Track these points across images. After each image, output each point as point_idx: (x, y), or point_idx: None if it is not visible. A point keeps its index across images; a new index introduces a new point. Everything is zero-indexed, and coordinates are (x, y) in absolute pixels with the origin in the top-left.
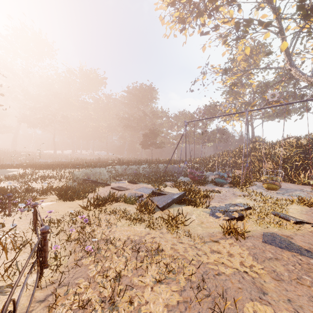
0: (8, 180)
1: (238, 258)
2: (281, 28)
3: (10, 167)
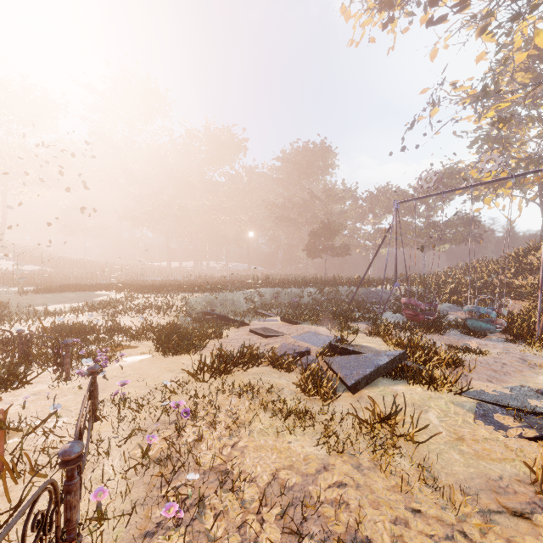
0: (90, 311)
1: None
2: None
3: (99, 289)
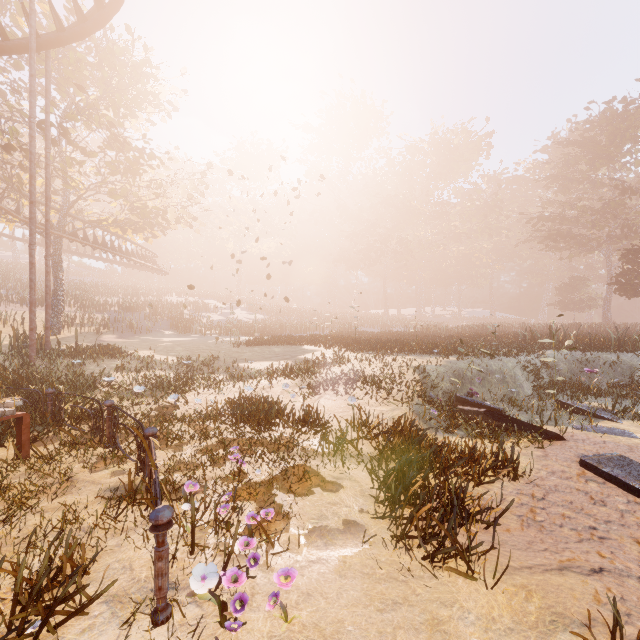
0: (287, 377)
1: None
2: None
3: (307, 343)
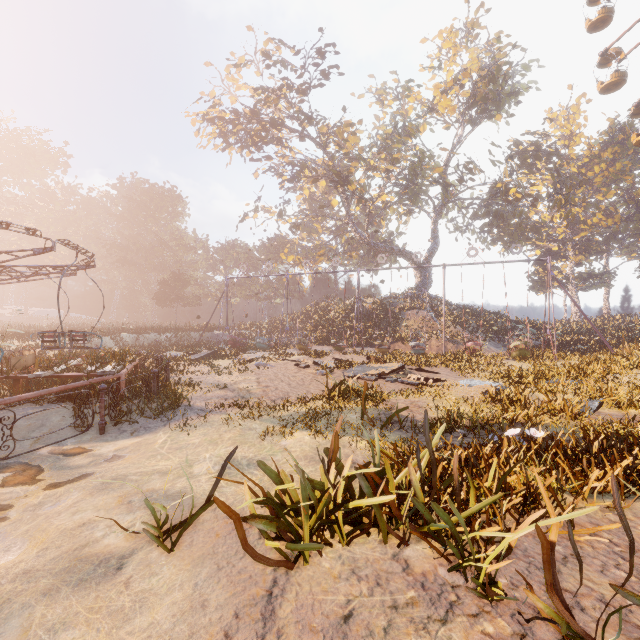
0: None
1: None
2: None
3: None
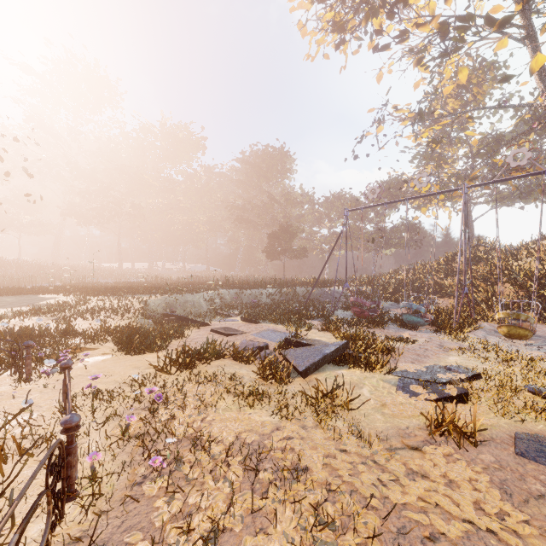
0: (38, 315)
1: (469, 492)
2: (530, 29)
3: (44, 292)
